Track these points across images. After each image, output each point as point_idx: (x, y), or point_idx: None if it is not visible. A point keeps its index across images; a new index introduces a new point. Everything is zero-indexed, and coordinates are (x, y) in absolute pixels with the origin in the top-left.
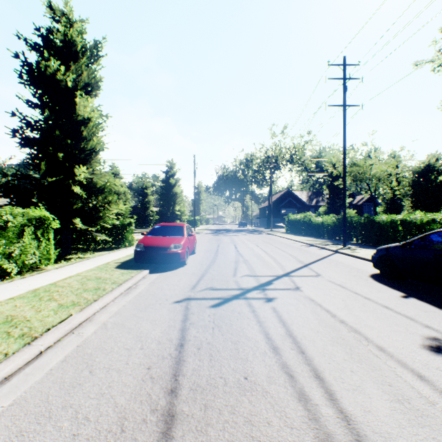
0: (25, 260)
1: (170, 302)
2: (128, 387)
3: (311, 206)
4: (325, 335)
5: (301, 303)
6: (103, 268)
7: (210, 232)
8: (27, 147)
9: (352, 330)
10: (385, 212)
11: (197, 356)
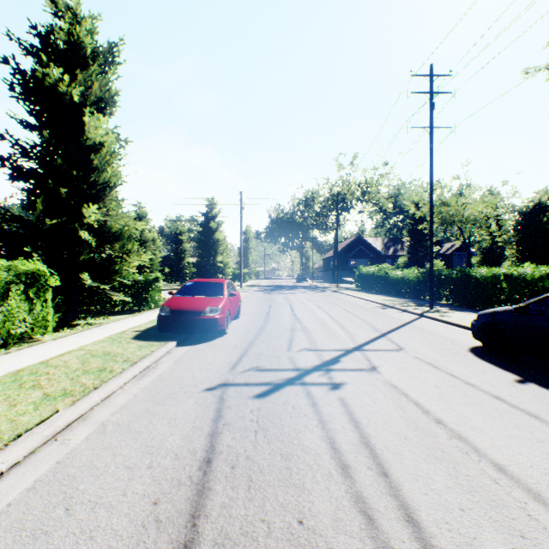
0: (11, 328)
1: (200, 390)
2: (119, 539)
3: (388, 256)
4: (416, 444)
5: (379, 391)
6: (117, 339)
7: (261, 289)
8: (21, 180)
9: (454, 435)
10: (481, 264)
11: (229, 481)
